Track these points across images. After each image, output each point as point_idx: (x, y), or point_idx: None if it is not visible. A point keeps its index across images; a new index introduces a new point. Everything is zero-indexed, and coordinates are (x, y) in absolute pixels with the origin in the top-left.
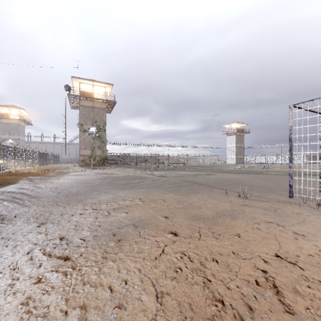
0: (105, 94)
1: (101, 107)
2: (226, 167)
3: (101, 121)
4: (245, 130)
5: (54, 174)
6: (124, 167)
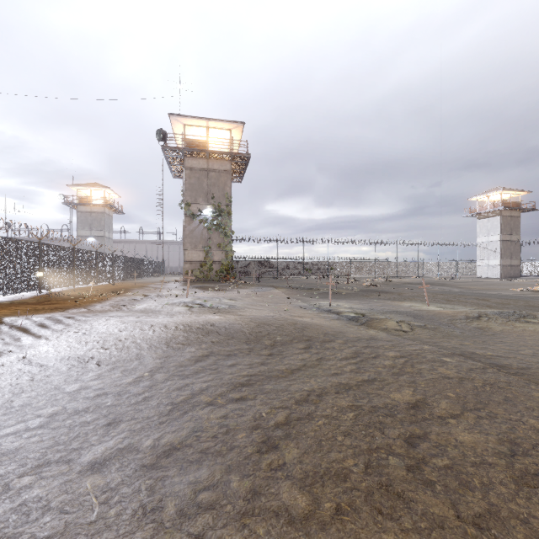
0: (229, 142)
1: (222, 169)
2: (494, 286)
3: (223, 195)
4: (524, 204)
5: (110, 303)
6: (263, 286)
